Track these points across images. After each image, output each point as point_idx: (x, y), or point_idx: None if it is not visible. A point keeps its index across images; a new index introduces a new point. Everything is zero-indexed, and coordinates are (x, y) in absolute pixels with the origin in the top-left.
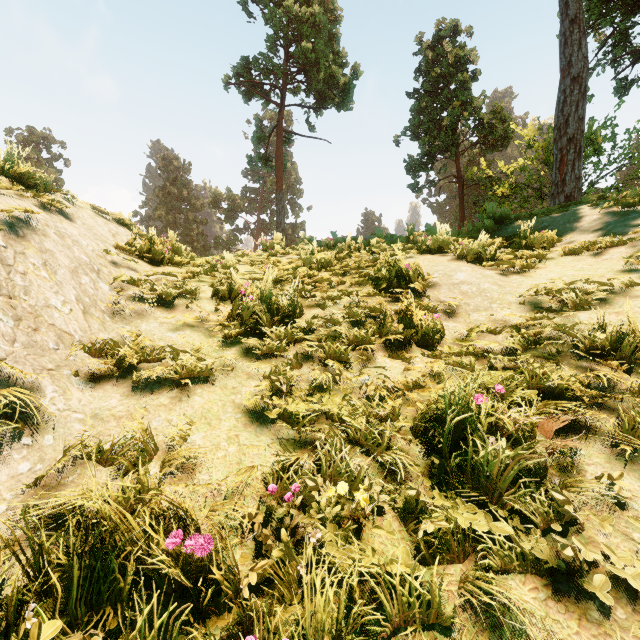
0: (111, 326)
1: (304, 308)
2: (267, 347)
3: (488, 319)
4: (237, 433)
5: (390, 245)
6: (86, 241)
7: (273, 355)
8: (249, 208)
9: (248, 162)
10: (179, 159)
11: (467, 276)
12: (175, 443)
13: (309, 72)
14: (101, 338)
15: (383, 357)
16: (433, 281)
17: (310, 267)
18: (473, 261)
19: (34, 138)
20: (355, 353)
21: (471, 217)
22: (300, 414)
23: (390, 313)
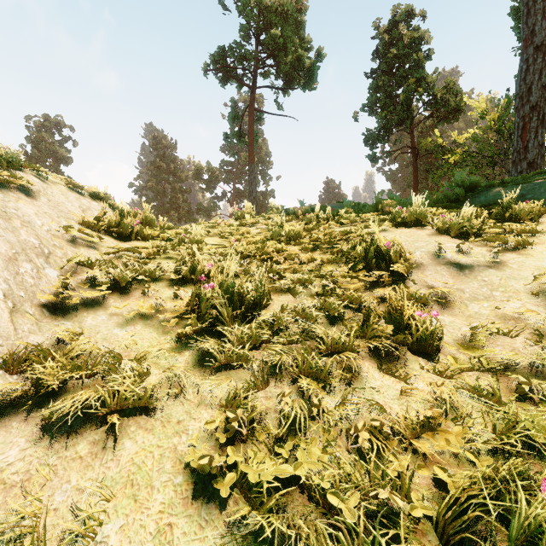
0: (48, 324)
1: (272, 293)
2: (226, 355)
3: (494, 313)
4: (171, 520)
5: (358, 215)
6: (42, 220)
7: (233, 364)
8: (226, 179)
9: (224, 139)
10: (167, 138)
11: (455, 255)
12: (77, 543)
13: (278, 57)
14: (26, 345)
15: (370, 369)
16: (415, 260)
17: (278, 240)
18: (456, 235)
19: (48, 123)
20: (337, 371)
21: (422, 183)
22: (264, 485)
23: (370, 301)
